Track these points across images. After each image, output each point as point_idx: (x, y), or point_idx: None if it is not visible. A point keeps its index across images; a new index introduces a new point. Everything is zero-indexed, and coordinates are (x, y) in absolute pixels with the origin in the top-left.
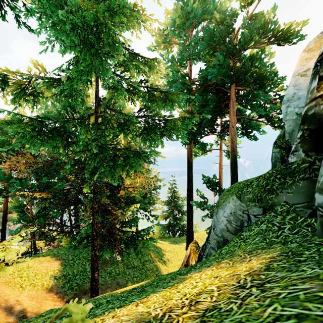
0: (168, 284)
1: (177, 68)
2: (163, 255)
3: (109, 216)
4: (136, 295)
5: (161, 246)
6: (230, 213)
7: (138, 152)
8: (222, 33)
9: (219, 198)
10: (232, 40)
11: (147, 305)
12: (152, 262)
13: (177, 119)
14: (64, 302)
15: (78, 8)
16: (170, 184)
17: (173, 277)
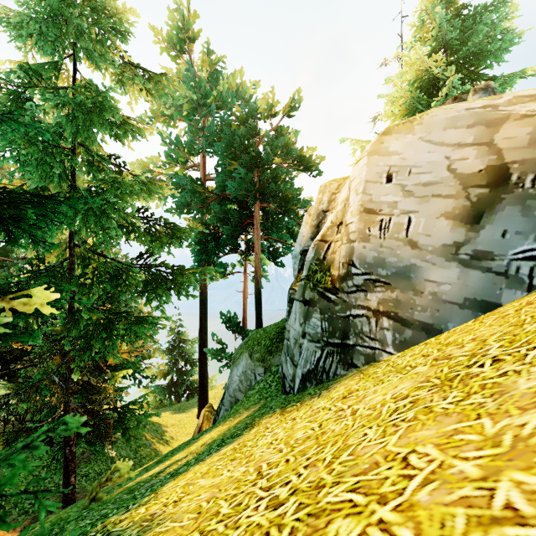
0: (184, 448)
1: (185, 157)
2: (165, 432)
3: (97, 396)
4: (156, 465)
5: (160, 420)
6: (243, 372)
7: (143, 320)
8: (244, 137)
9: (236, 352)
10: (255, 148)
11: (172, 460)
12: (149, 446)
13: (188, 269)
14: (17, 532)
15: (55, 132)
16: (172, 321)
17: (187, 443)
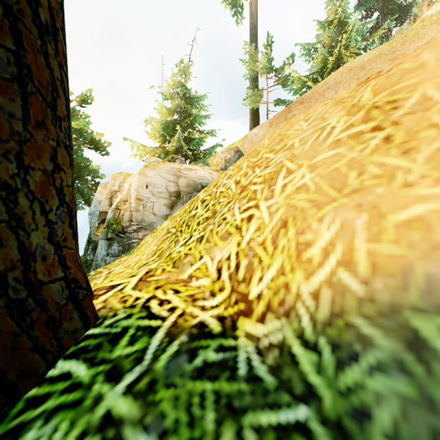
0: None
1: None
2: None
3: None
4: None
5: None
6: None
7: None
8: None
9: None
10: None
11: None
12: None
13: None
14: None
15: None
16: None
17: None
